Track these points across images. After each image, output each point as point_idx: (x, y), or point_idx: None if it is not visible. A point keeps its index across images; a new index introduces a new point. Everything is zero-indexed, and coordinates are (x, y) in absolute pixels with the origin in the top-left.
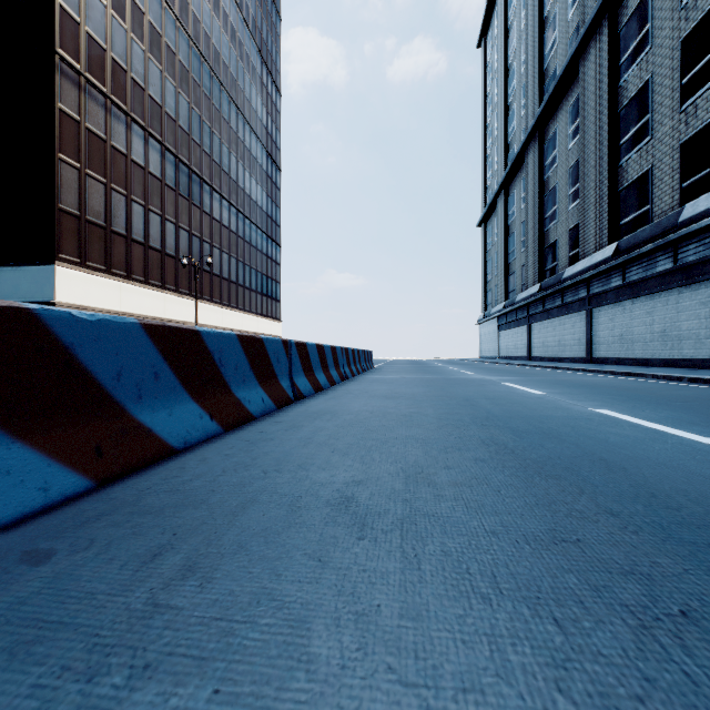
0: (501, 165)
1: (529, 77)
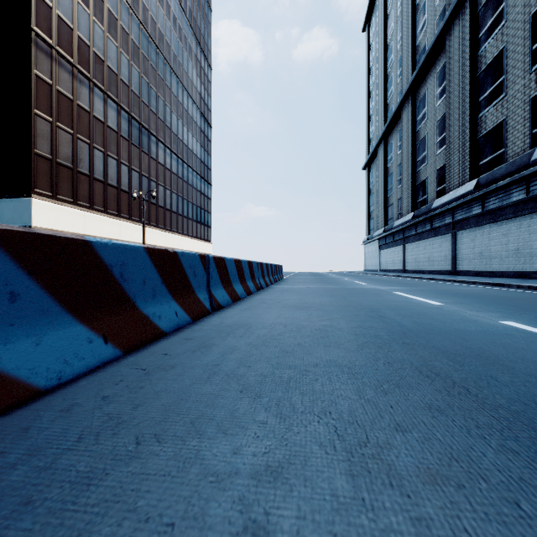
0: (382, 122)
1: (404, 51)
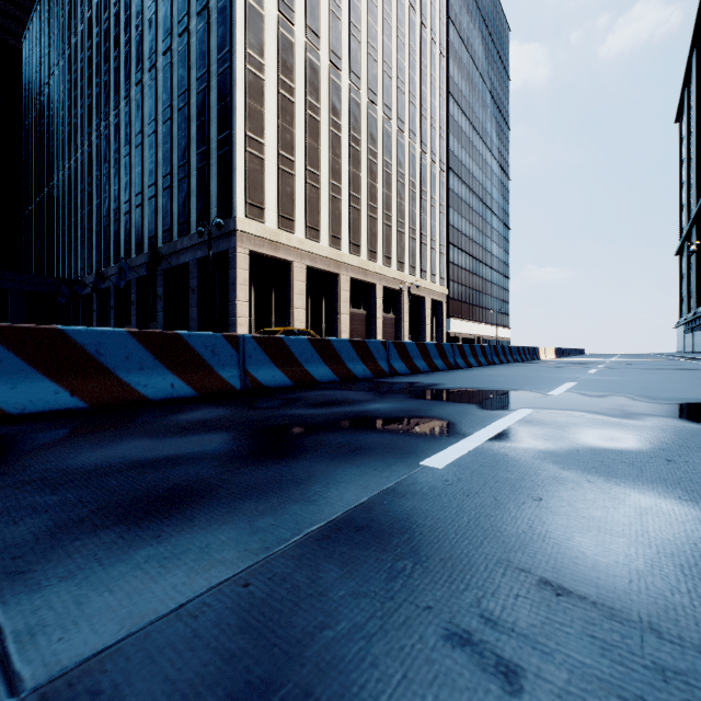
0: (685, 224)
1: (693, 187)
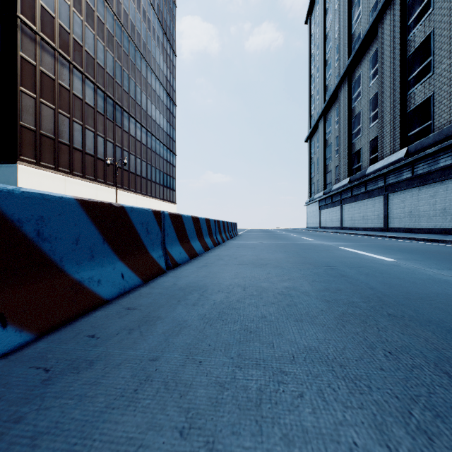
0: (321, 100)
1: (341, 39)
